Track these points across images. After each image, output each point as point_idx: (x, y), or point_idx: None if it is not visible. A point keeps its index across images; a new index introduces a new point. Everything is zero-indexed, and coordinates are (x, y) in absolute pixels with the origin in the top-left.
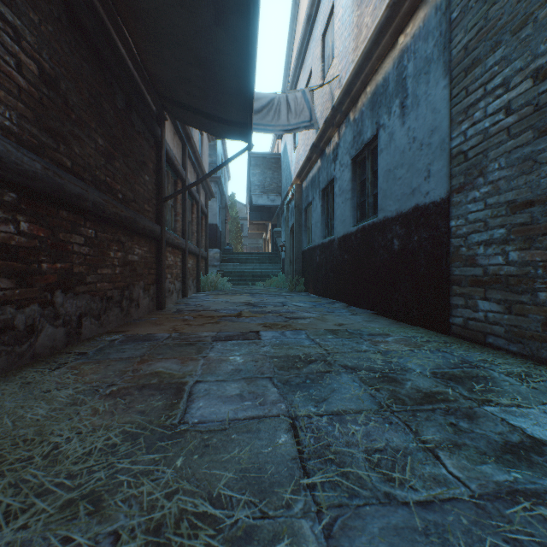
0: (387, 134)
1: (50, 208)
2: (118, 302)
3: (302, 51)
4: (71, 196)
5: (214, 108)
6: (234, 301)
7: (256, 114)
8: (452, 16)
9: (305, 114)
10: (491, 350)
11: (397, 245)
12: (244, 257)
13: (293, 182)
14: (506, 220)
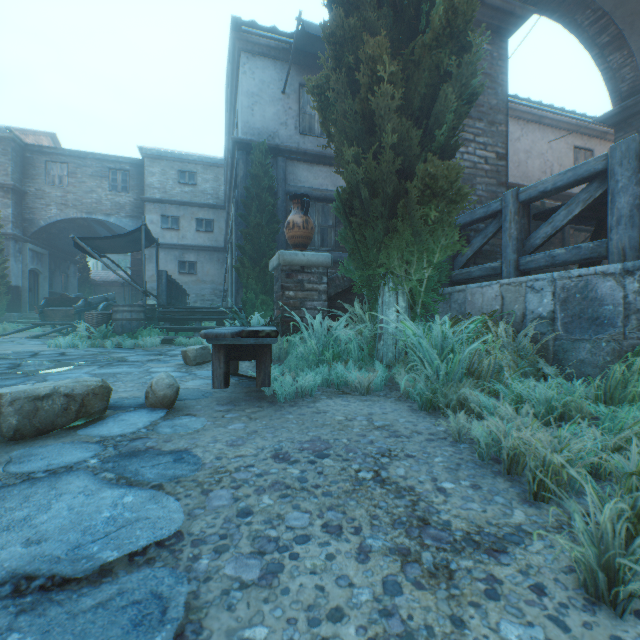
0: None
1: None
2: None
3: None
4: None
5: None
6: None
7: None
8: None
9: None
10: None
11: None
12: None
13: None
14: None
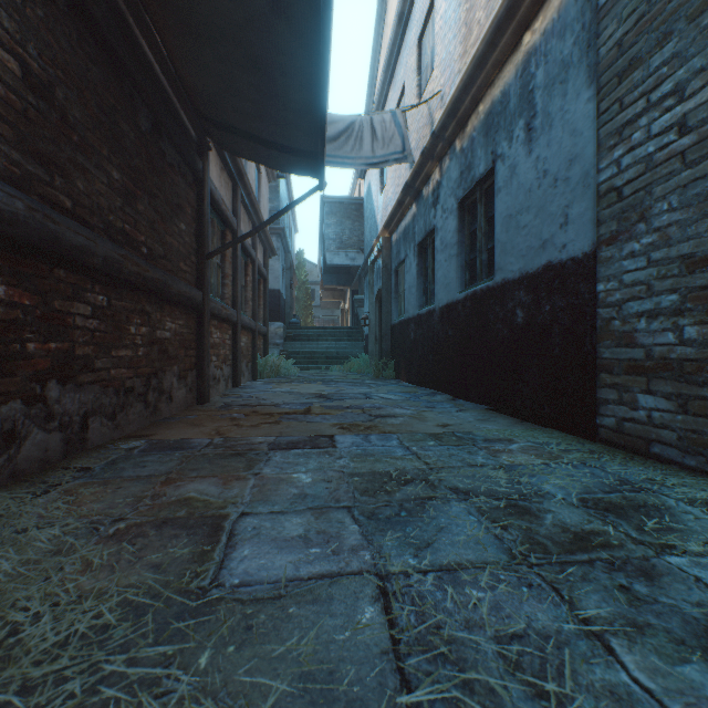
0: (507, 167)
1: (40, 265)
2: (141, 396)
3: (391, 62)
4: (70, 248)
5: (274, 131)
6: (301, 391)
7: (331, 142)
8: (600, 2)
9: (396, 143)
10: (658, 464)
11: (520, 317)
12: (315, 333)
13: (380, 234)
14: (680, 283)
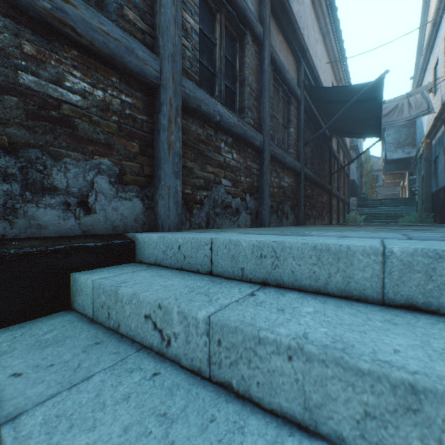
0: None
1: (311, 185)
2: (320, 216)
3: (429, 43)
4: (315, 181)
5: (360, 131)
6: None
7: (385, 116)
8: None
9: (423, 107)
10: None
11: None
12: (377, 203)
13: (423, 141)
14: None
